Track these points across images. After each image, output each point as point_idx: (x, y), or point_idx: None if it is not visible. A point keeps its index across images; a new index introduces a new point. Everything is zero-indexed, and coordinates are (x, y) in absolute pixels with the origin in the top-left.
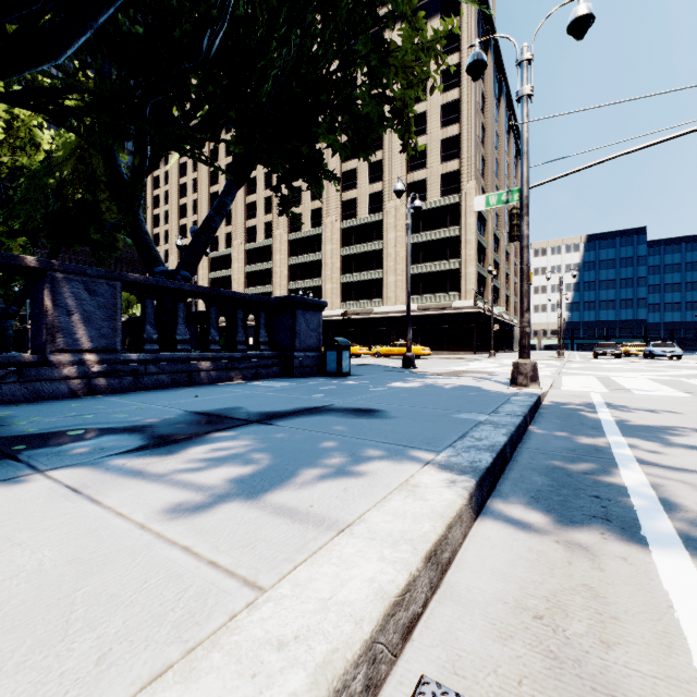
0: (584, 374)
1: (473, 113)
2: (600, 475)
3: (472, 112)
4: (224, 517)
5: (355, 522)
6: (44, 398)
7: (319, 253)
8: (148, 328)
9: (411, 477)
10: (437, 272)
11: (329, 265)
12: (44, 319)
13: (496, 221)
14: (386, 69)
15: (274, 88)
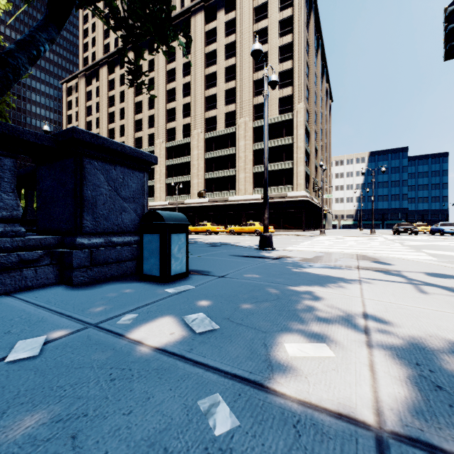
0: None
1: (302, 52)
2: None
3: (301, 51)
4: None
5: None
6: None
7: (188, 156)
8: None
9: None
10: (275, 171)
11: (196, 165)
12: None
13: (315, 137)
14: None
15: None
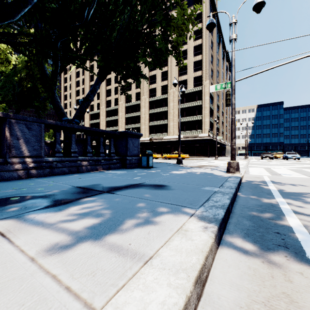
0: (258, 166)
1: (207, 50)
2: (277, 220)
3: (207, 50)
4: (81, 253)
5: (154, 256)
6: (5, 179)
7: (139, 112)
8: (57, 146)
9: (183, 225)
10: (191, 121)
11: (143, 117)
12: (5, 141)
13: (217, 98)
14: (169, 27)
15: (118, 35)
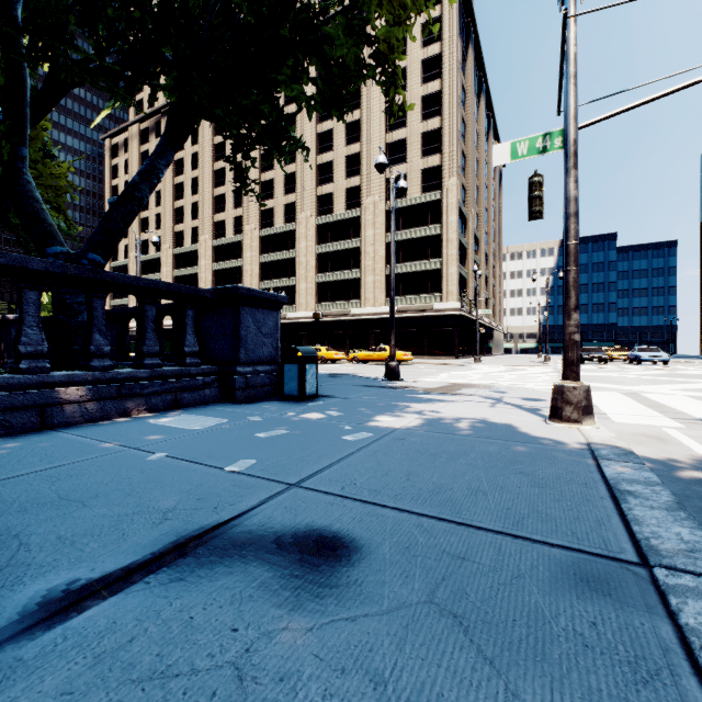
0: (600, 387)
1: (455, 106)
2: None
3: (453, 105)
4: None
5: None
6: None
7: (293, 250)
8: None
9: None
10: (417, 272)
11: (303, 263)
12: None
13: (476, 222)
14: None
15: (215, 4)
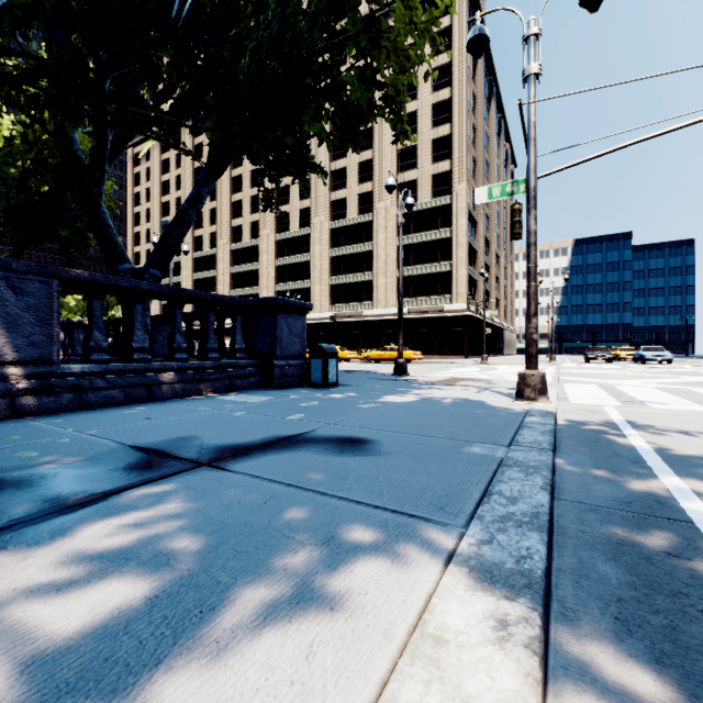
0: (584, 381)
1: (464, 113)
2: (691, 557)
3: (463, 112)
4: None
5: None
6: None
7: (307, 254)
8: (96, 334)
9: (427, 610)
10: (428, 275)
11: (318, 266)
12: None
13: (486, 224)
14: (376, 50)
15: (254, 67)
